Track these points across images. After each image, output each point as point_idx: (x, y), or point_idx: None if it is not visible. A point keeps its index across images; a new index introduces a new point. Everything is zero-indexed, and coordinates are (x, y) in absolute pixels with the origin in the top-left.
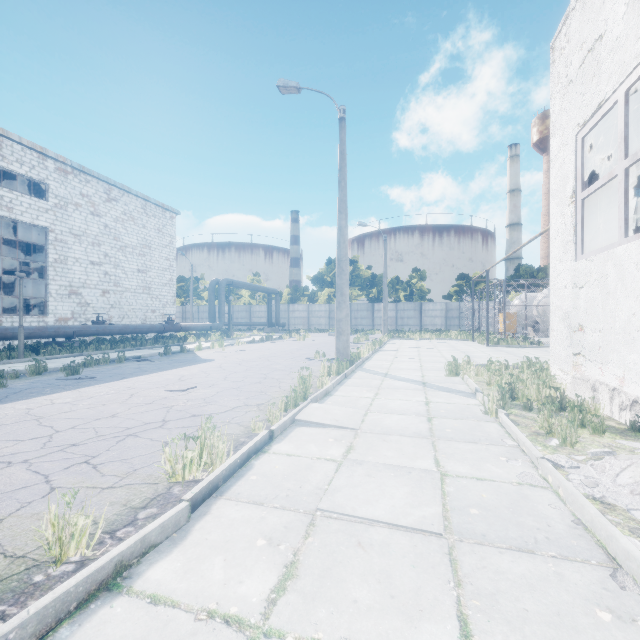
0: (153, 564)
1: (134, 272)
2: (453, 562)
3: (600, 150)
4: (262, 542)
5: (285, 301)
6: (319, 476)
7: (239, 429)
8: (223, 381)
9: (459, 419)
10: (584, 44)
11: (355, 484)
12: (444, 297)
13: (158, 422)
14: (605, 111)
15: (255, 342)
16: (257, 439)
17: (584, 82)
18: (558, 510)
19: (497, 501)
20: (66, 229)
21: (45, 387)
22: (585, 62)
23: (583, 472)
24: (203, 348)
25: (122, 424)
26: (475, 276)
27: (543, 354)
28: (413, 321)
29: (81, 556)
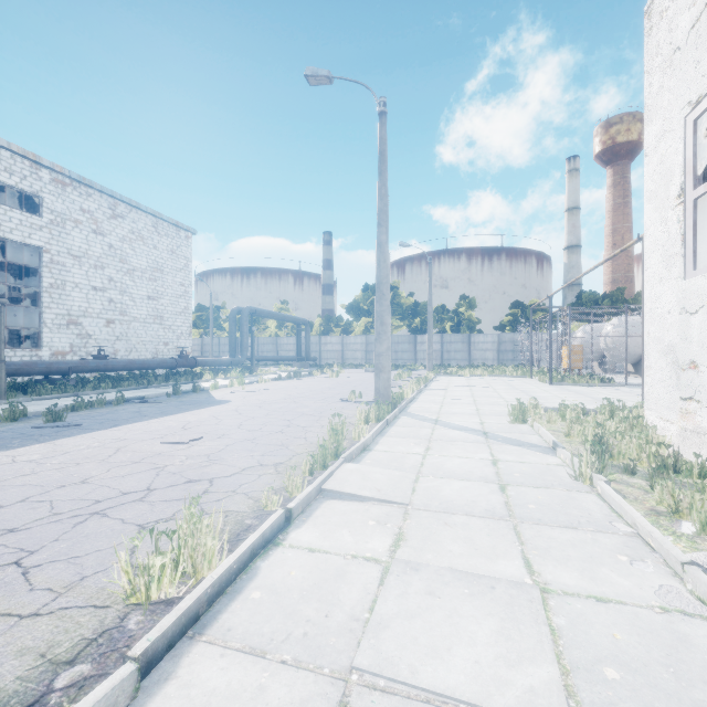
0: None
1: (143, 299)
2: None
3: None
4: None
5: (316, 332)
6: (355, 592)
7: (246, 503)
8: (236, 430)
9: (542, 488)
10: None
11: (411, 612)
12: (496, 328)
13: (140, 492)
14: None
15: (281, 379)
16: (267, 526)
17: (699, 46)
18: None
19: (642, 649)
20: (64, 249)
21: (14, 438)
22: (701, 20)
23: None
24: (220, 387)
25: (91, 495)
26: (531, 304)
27: (619, 394)
28: (461, 355)
29: None
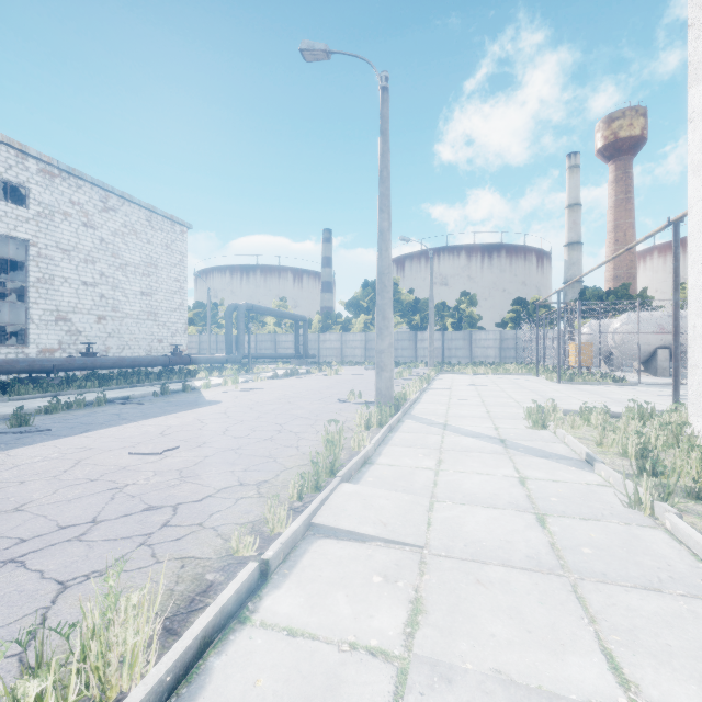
0: None
1: (137, 295)
2: None
3: None
4: None
5: (315, 329)
6: None
7: (213, 545)
8: (220, 436)
9: (591, 520)
10: None
11: None
12: (497, 325)
13: (81, 525)
14: None
15: (278, 377)
16: (229, 593)
17: None
18: None
19: None
20: (52, 243)
21: None
22: None
23: None
24: (213, 385)
25: (17, 530)
26: (534, 300)
27: (636, 394)
28: (462, 352)
29: None
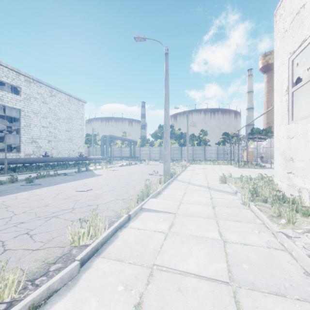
0: (54, 304)
1: (64, 131)
2: (237, 303)
3: (300, 67)
4: (121, 288)
5: (138, 145)
6: (155, 242)
7: (112, 213)
8: (106, 186)
9: (229, 207)
10: (293, 10)
11: (175, 248)
12: (216, 143)
13: (70, 209)
14: (306, 45)
15: (123, 166)
16: (121, 220)
17: (293, 30)
18: (294, 265)
19: (257, 259)
20: (30, 110)
21: (14, 189)
22: (294, 20)
23: (303, 240)
24: (97, 169)
25: (50, 210)
26: (231, 133)
27: (267, 172)
28: (201, 155)
29: (11, 298)
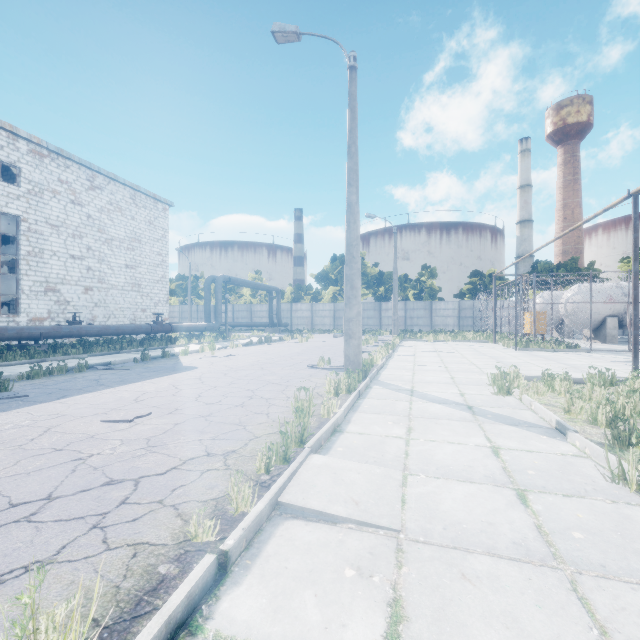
0: None
1: (121, 268)
2: None
3: None
4: None
5: (288, 300)
6: None
7: (171, 527)
8: (193, 403)
9: (575, 496)
10: None
11: None
12: (456, 296)
13: (34, 502)
14: None
15: (252, 344)
16: (178, 598)
17: None
18: None
19: None
20: (41, 218)
21: None
22: None
23: None
24: (191, 352)
25: None
26: (489, 273)
27: (590, 360)
28: (423, 321)
29: None
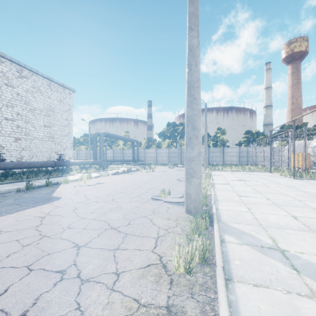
0: None
1: (41, 126)
2: None
3: None
4: None
5: (143, 147)
6: None
7: None
8: None
9: None
10: None
11: None
12: (236, 144)
13: None
14: None
15: (119, 173)
16: None
17: None
18: None
19: None
20: None
21: None
22: None
23: None
24: (72, 180)
25: None
26: (256, 132)
27: None
28: (219, 159)
29: None
